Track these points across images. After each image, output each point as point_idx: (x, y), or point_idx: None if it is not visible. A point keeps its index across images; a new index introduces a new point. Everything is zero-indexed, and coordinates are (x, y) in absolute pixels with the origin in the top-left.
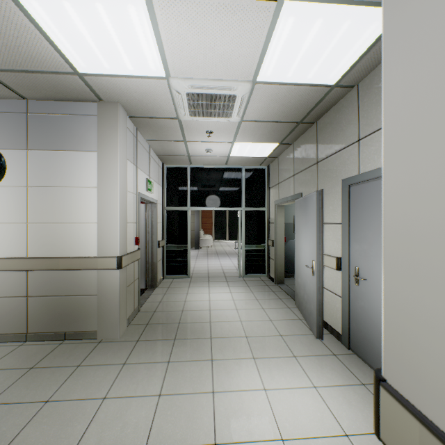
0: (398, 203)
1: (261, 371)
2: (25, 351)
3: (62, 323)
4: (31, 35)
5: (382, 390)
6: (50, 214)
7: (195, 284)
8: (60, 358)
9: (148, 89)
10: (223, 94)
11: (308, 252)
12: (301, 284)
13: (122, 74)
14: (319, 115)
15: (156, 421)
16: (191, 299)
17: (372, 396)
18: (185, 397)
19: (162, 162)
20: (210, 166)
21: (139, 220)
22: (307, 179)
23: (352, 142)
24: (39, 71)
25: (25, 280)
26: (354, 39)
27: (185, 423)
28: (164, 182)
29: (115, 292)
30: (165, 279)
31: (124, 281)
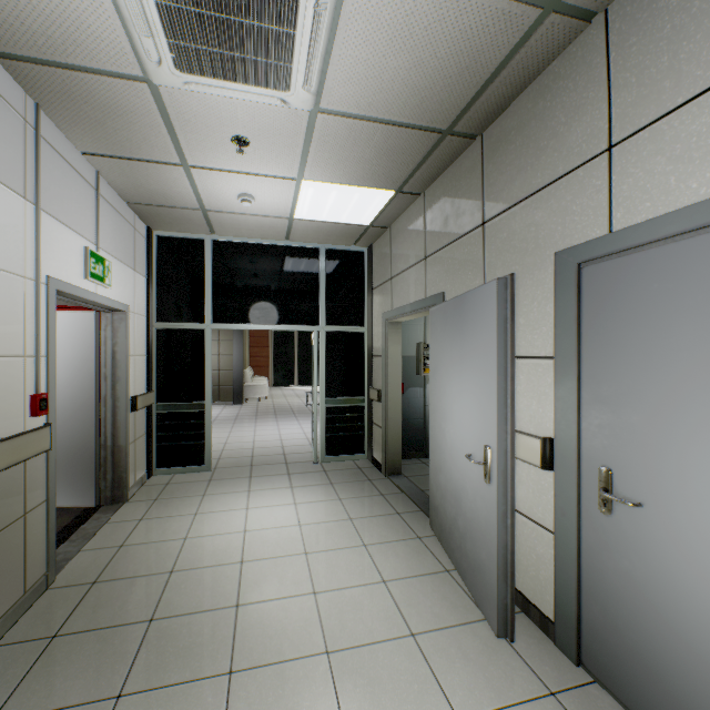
0: None
1: None
2: None
3: None
4: None
5: None
6: None
7: (219, 485)
8: None
9: None
10: None
11: (470, 424)
12: (448, 491)
13: None
14: (492, 112)
15: None
16: (202, 530)
17: None
18: None
19: (146, 224)
20: (255, 240)
21: (50, 348)
22: (458, 263)
23: (586, 158)
24: None
25: None
26: None
27: None
28: (152, 269)
29: None
30: (154, 476)
31: None
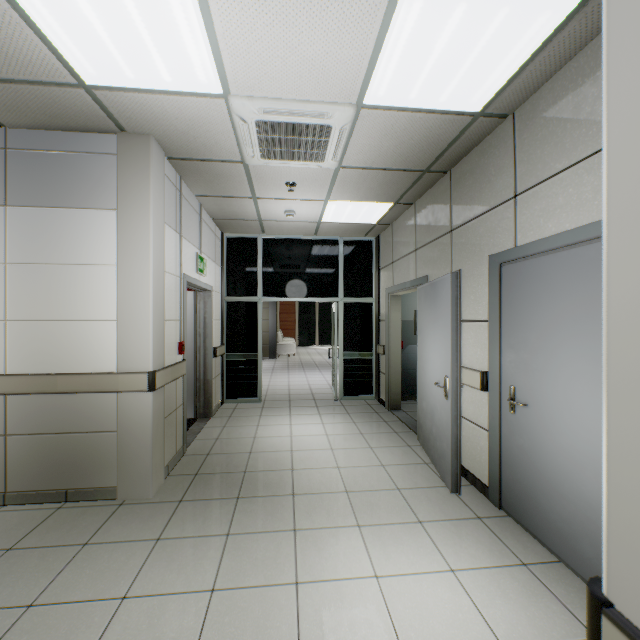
0: (639, 280)
1: (371, 547)
2: (1, 521)
3: (61, 476)
4: (4, 17)
5: (608, 624)
6: (42, 306)
7: (269, 411)
8: (56, 532)
9: (196, 114)
10: (312, 125)
11: (438, 364)
12: (427, 411)
13: (154, 89)
14: (454, 159)
15: (206, 635)
16: (264, 434)
17: (539, 584)
18: (252, 592)
19: (220, 230)
20: (292, 237)
21: (184, 315)
22: (436, 256)
23: (504, 200)
24: (22, 80)
25: (2, 410)
26: (512, 40)
27: (253, 636)
28: (223, 260)
29: (145, 426)
30: (224, 403)
31: (159, 409)
